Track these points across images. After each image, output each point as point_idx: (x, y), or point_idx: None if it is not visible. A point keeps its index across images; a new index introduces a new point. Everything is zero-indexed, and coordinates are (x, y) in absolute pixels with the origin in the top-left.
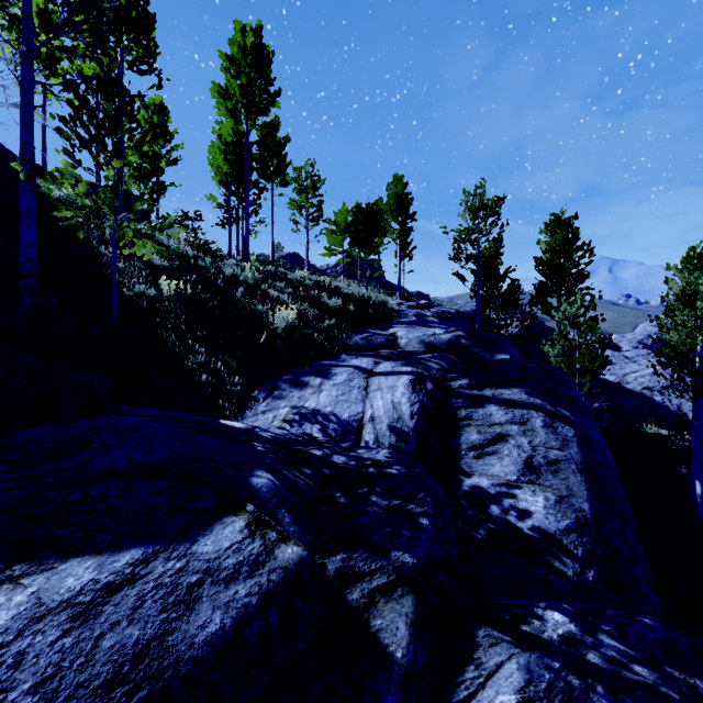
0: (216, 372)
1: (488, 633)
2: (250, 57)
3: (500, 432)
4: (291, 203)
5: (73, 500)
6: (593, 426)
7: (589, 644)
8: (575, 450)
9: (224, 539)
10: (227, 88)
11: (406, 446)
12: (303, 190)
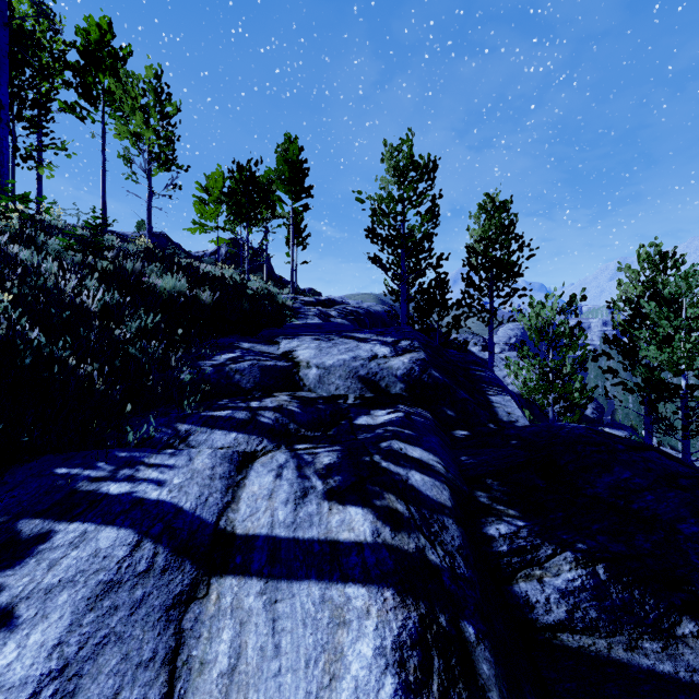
0: None
1: None
2: None
3: None
4: (117, 125)
5: None
6: None
7: None
8: None
9: None
10: None
11: None
12: (139, 108)
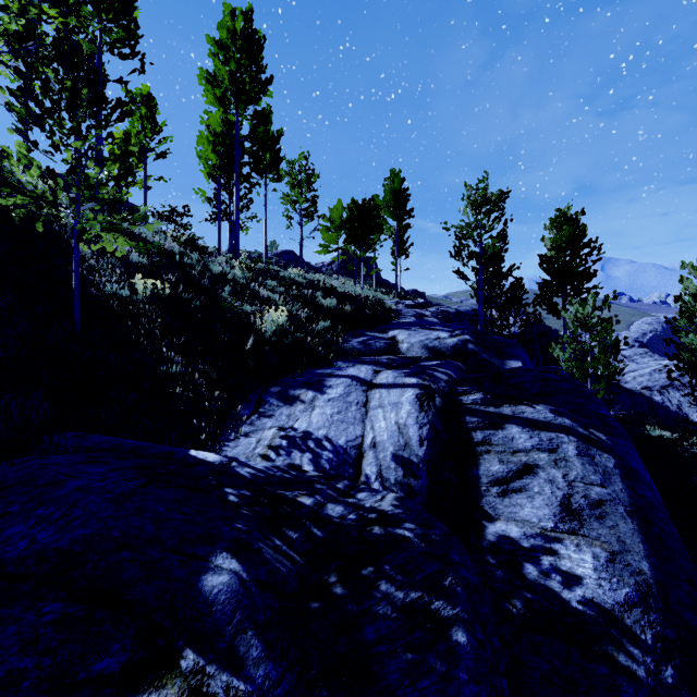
0: (194, 385)
1: None
2: (241, 43)
3: (526, 461)
4: (284, 198)
5: None
6: (633, 452)
7: None
8: (619, 487)
9: None
10: (216, 74)
11: (416, 482)
12: (297, 184)
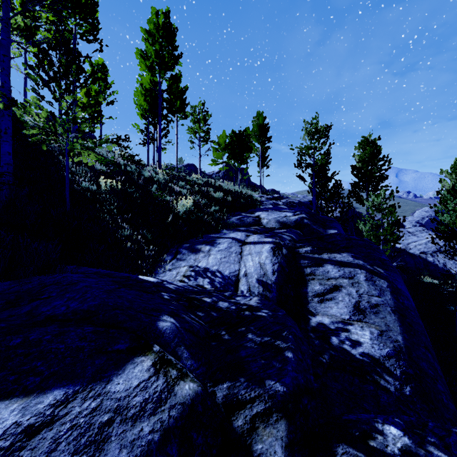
0: (137, 242)
1: (345, 450)
2: (162, 32)
3: (335, 284)
4: (189, 130)
5: (13, 344)
6: (399, 280)
7: (423, 456)
8: (389, 297)
9: (134, 378)
10: (146, 52)
11: (270, 294)
12: (197, 121)
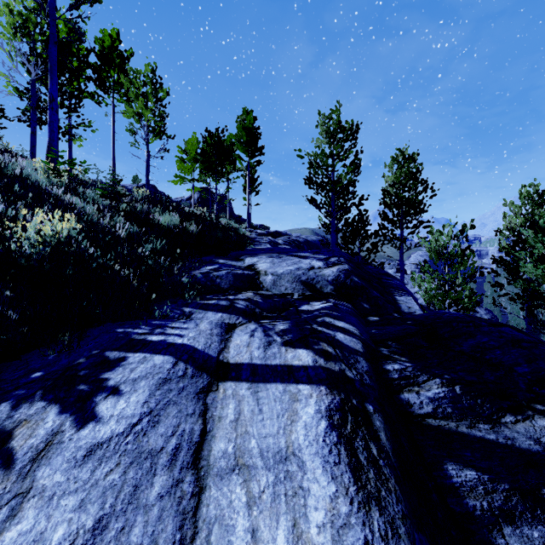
0: None
1: None
2: None
3: None
4: (126, 108)
5: None
6: None
7: None
8: None
9: None
10: None
11: None
12: (141, 95)
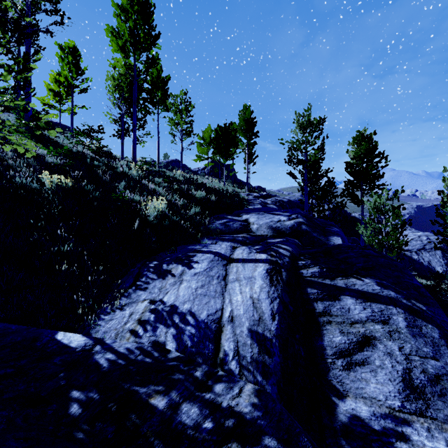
0: (84, 261)
1: None
2: (137, 8)
3: (364, 333)
4: (169, 121)
5: None
6: (447, 319)
7: None
8: None
9: None
10: (118, 29)
11: (271, 360)
12: (178, 111)
